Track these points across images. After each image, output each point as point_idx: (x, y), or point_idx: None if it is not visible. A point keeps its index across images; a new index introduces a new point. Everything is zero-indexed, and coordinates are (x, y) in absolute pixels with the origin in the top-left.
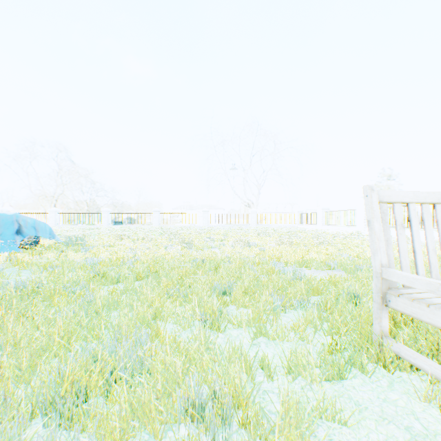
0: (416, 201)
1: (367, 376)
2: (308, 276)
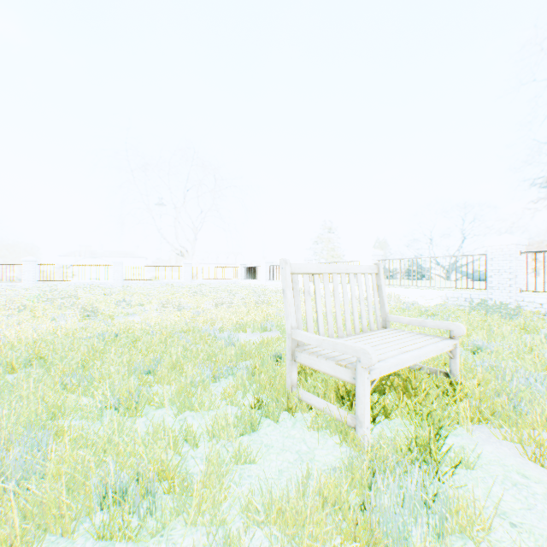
0: (319, 272)
1: (279, 422)
2: (242, 341)
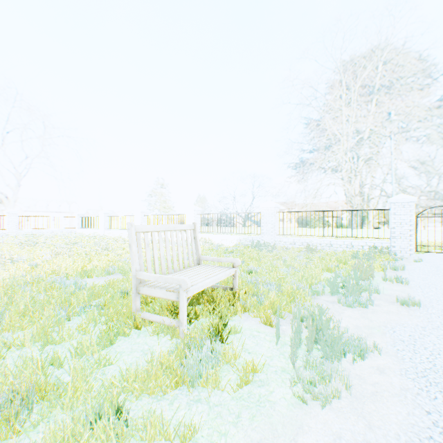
0: (156, 230)
1: (128, 337)
2: (91, 285)
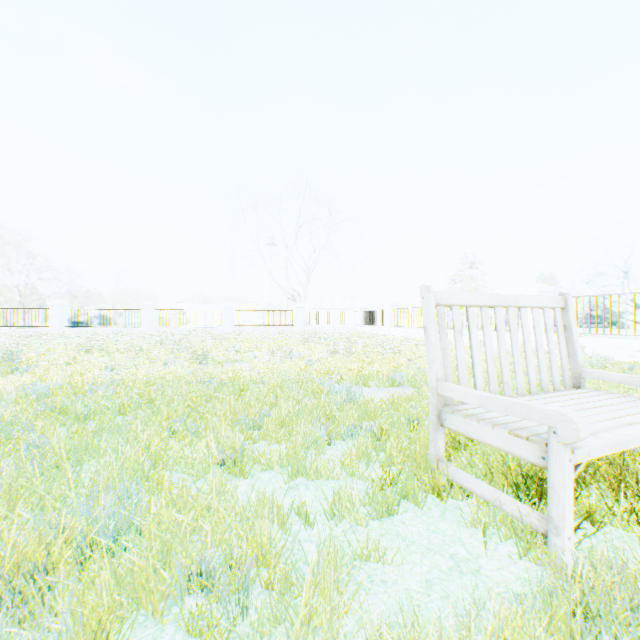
0: (475, 304)
1: (420, 508)
2: (365, 396)
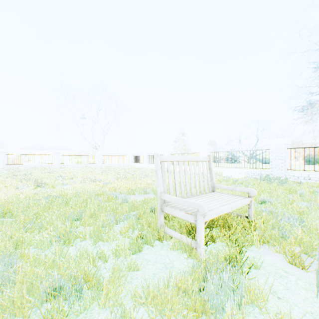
0: (176, 160)
1: (153, 246)
2: (132, 200)
